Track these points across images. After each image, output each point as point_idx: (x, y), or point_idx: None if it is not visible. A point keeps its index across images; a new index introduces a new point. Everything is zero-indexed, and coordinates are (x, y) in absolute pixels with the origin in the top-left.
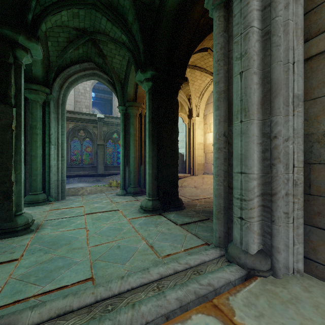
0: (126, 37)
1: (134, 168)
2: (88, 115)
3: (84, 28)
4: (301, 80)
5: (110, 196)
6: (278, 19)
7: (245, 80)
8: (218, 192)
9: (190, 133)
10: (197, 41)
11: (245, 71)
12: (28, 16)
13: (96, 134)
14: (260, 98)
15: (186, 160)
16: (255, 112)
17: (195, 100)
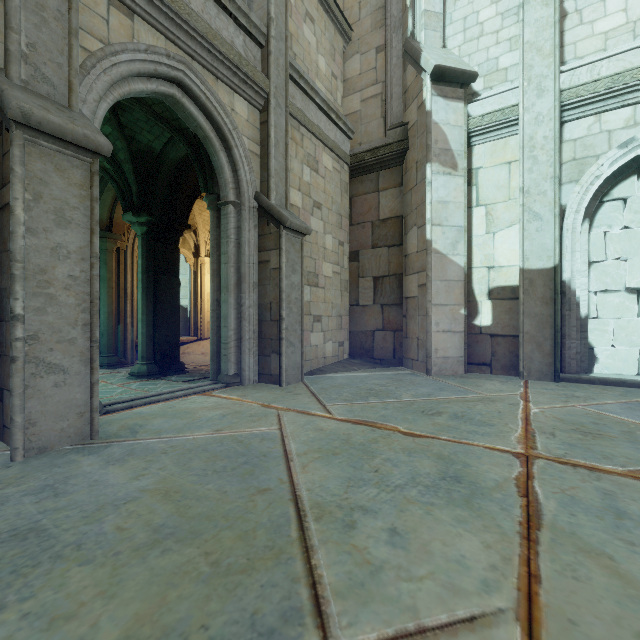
0: (111, 167)
1: (108, 329)
2: None
3: None
4: (257, 274)
5: None
6: (243, 239)
7: (227, 269)
8: (213, 341)
9: (196, 278)
10: None
11: (227, 264)
12: None
13: None
14: (236, 281)
15: (191, 317)
16: (233, 290)
17: (204, 234)
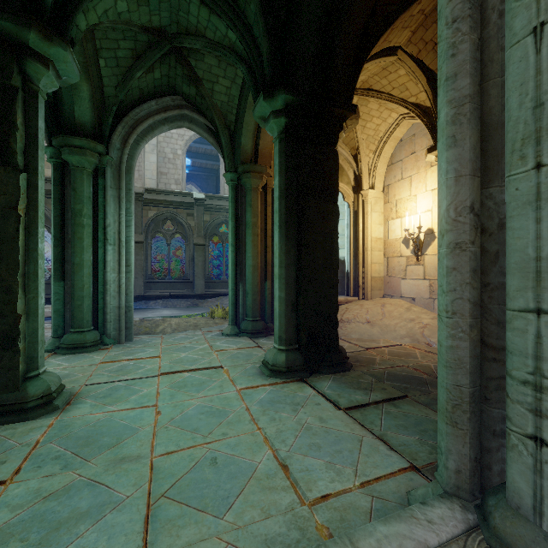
0: (235, 33)
1: (253, 287)
2: (178, 195)
3: (160, 28)
4: None
5: (211, 337)
6: None
7: None
8: (453, 356)
9: (357, 220)
10: (378, 30)
11: None
12: None
13: (192, 227)
14: None
15: (350, 271)
16: None
17: (368, 157)
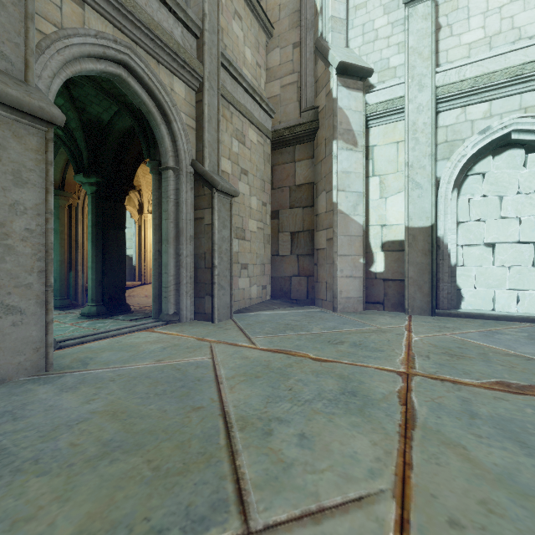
0: (64, 134)
1: (61, 275)
2: None
3: None
4: (193, 229)
5: None
6: (181, 199)
7: (167, 224)
8: (155, 286)
9: (141, 231)
10: None
11: (167, 220)
12: None
13: None
14: (175, 235)
15: (136, 265)
16: (172, 242)
17: (148, 193)
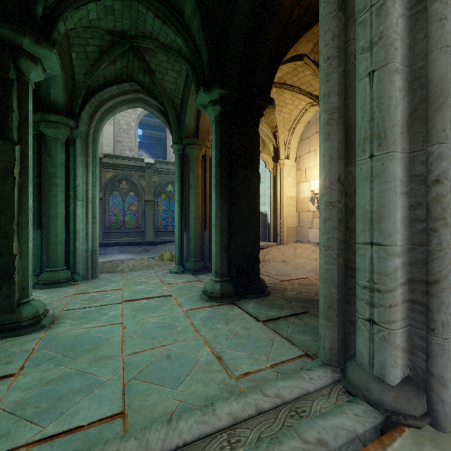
0: (182, 40)
1: (195, 234)
2: (132, 160)
3: (122, 31)
4: None
5: (161, 274)
6: None
7: (378, 85)
8: (328, 275)
9: (275, 183)
10: (289, 44)
11: (378, 69)
12: (36, 9)
13: (144, 187)
14: (405, 115)
15: (270, 222)
16: (398, 139)
17: (284, 134)
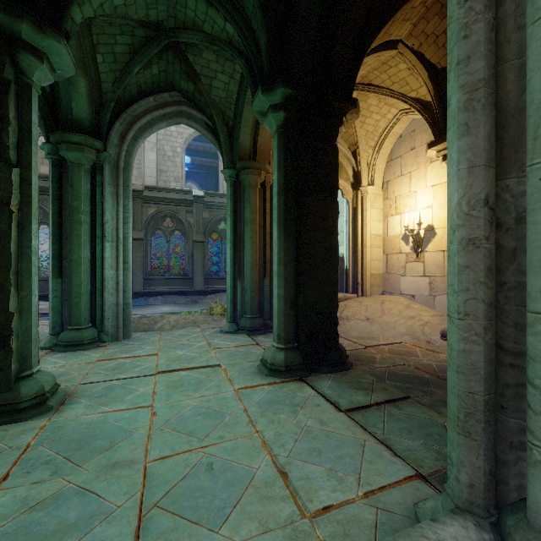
0: (233, 26)
1: (251, 284)
2: (178, 193)
3: (158, 22)
4: None
5: (209, 334)
6: None
7: None
8: (466, 361)
9: (356, 217)
10: (379, 22)
11: None
12: None
13: (192, 224)
14: None
15: (349, 268)
16: None
17: (367, 153)
